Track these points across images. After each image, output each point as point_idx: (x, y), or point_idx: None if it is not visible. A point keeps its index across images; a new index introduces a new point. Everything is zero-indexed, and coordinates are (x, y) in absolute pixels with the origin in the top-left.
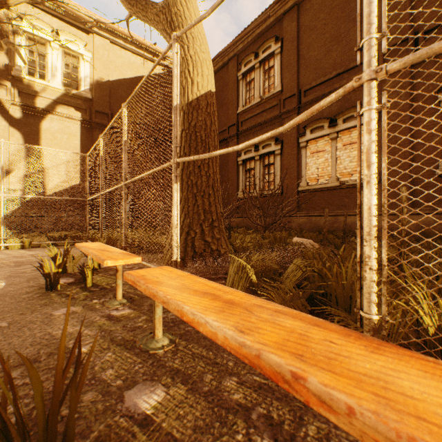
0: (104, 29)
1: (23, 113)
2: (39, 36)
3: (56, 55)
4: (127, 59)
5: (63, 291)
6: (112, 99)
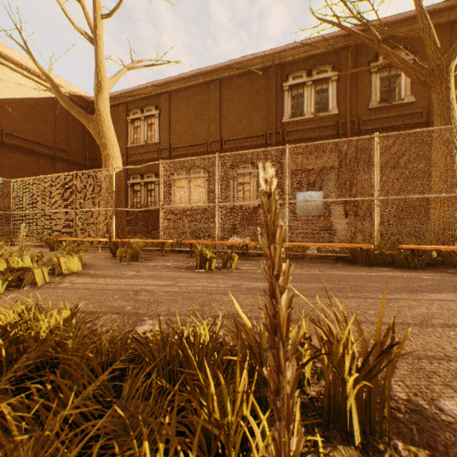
0: None
1: None
2: None
3: None
4: (18, 81)
5: None
6: (1, 116)
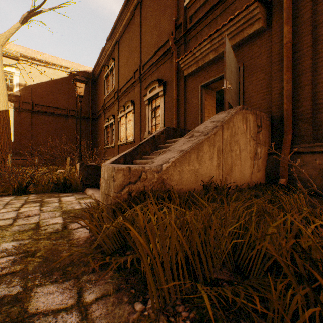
0: (27, 57)
1: None
2: None
3: None
4: (43, 71)
5: None
6: (33, 95)
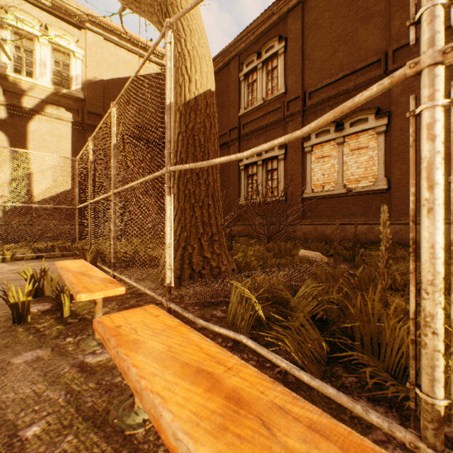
0: (97, 24)
1: (9, 113)
2: (25, 30)
3: (45, 51)
4: (122, 57)
5: (34, 324)
6: (106, 100)
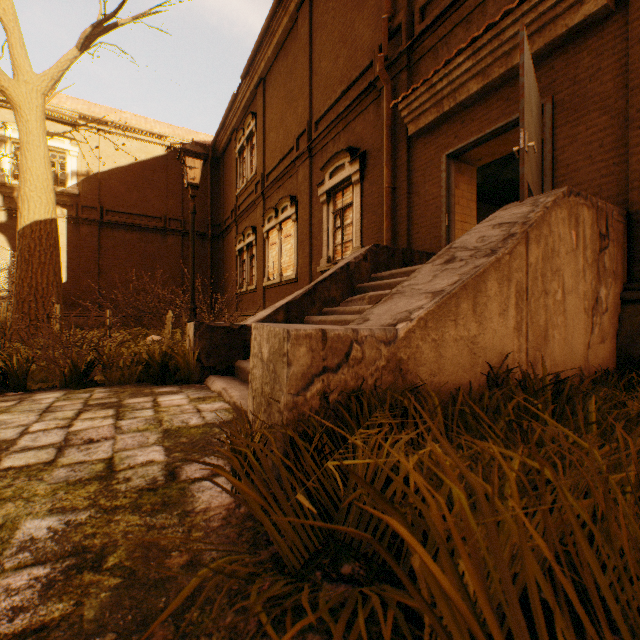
0: (91, 120)
1: (8, 217)
2: None
3: None
4: (121, 146)
5: None
6: (103, 192)
